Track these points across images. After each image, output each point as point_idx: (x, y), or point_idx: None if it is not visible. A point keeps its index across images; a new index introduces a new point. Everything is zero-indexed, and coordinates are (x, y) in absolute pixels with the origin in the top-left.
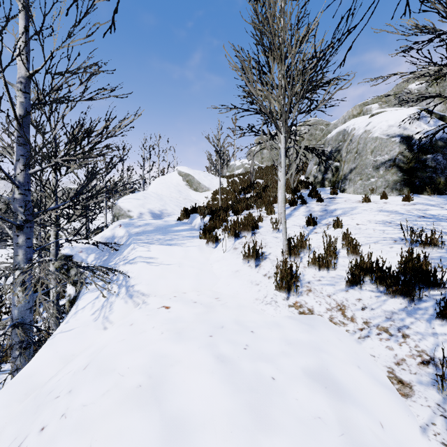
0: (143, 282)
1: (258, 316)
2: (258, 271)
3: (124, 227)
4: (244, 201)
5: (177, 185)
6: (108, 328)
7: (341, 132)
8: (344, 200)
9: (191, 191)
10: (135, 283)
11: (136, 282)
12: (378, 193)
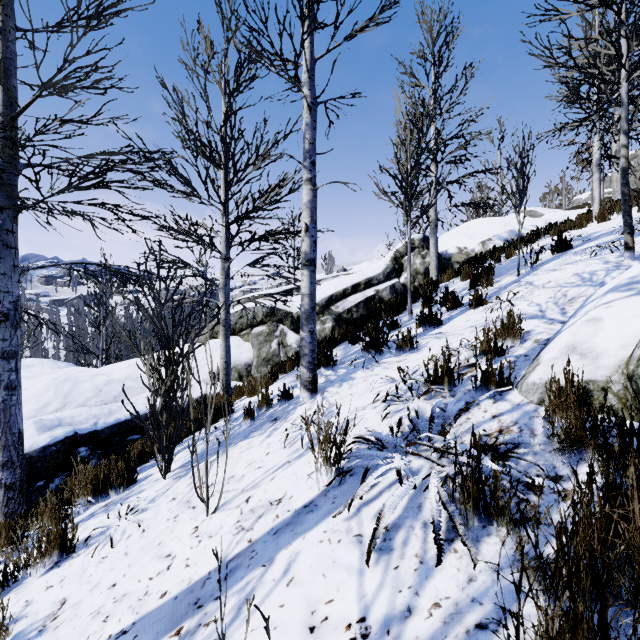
0: None
1: None
2: None
3: None
4: None
5: None
6: None
7: None
8: None
9: None
10: None
11: None
12: None
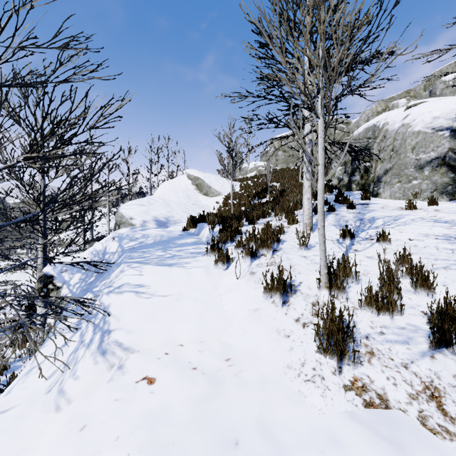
0: (123, 328)
1: (296, 411)
2: (287, 312)
3: (118, 240)
4: (260, 207)
5: (185, 189)
6: (62, 409)
7: (370, 128)
8: (381, 207)
9: (201, 196)
10: (113, 329)
11: (115, 327)
12: (423, 197)
